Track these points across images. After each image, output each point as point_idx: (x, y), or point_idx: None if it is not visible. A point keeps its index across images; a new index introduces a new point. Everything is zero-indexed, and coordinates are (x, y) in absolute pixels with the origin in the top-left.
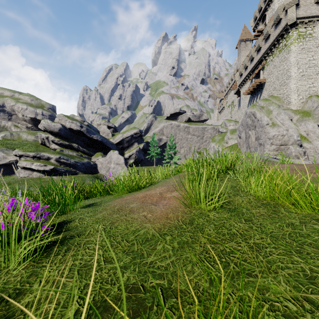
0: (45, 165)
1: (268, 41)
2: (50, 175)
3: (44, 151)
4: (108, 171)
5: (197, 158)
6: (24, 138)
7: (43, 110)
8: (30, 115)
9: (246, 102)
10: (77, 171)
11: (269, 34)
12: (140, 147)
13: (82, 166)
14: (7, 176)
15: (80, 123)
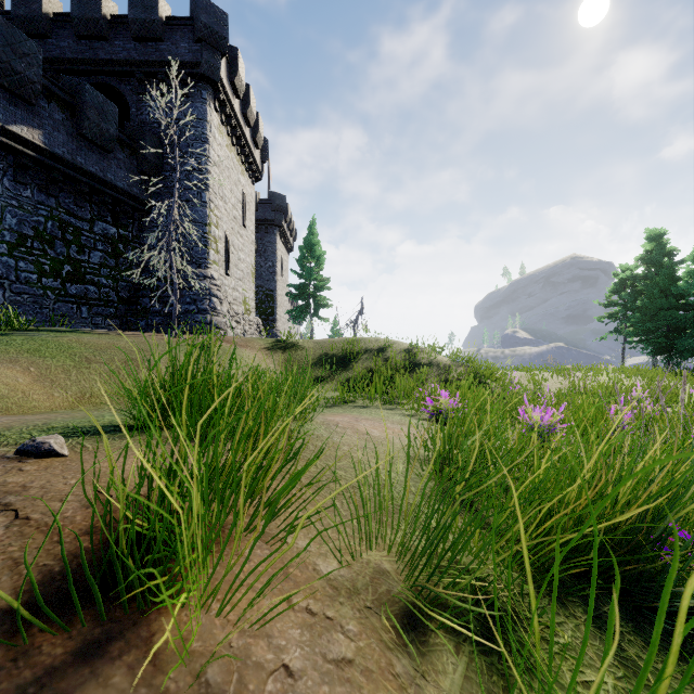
0: None
1: None
2: None
3: None
4: None
5: None
6: None
7: None
8: None
9: None
10: None
11: None
12: None
13: None
14: None
15: None
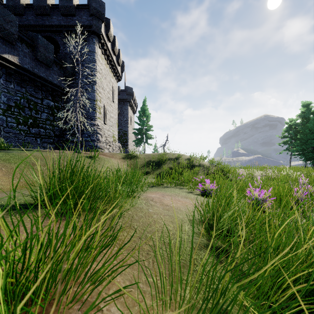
0: None
1: None
2: None
3: None
4: None
5: None
6: None
7: None
8: None
9: None
10: None
11: None
12: None
13: None
14: None
15: None
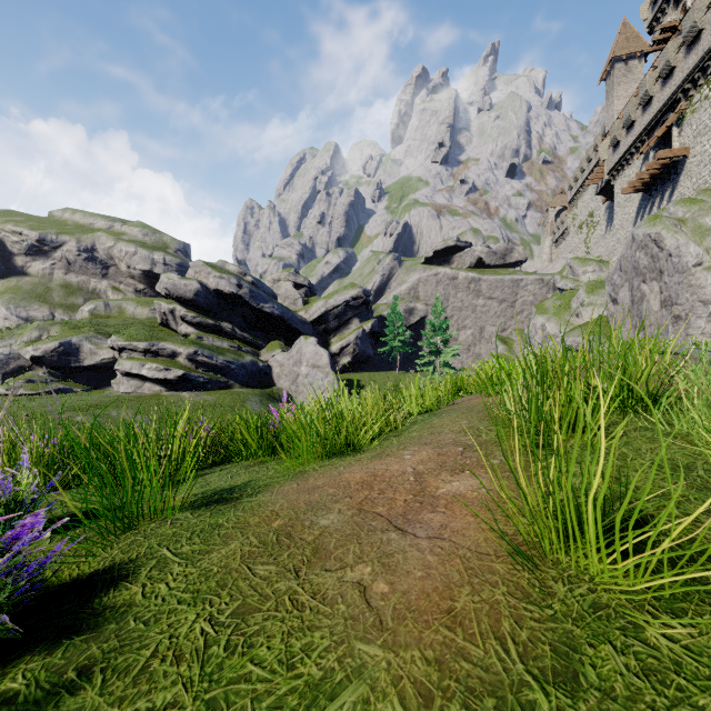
0: (167, 369)
1: (696, 47)
2: (176, 389)
3: (166, 340)
4: (296, 381)
5: (500, 353)
6: (129, 312)
7: (165, 254)
8: (142, 265)
9: (630, 212)
10: (229, 381)
11: (699, 30)
12: (366, 329)
13: (242, 371)
14: (97, 391)
15: (238, 278)
